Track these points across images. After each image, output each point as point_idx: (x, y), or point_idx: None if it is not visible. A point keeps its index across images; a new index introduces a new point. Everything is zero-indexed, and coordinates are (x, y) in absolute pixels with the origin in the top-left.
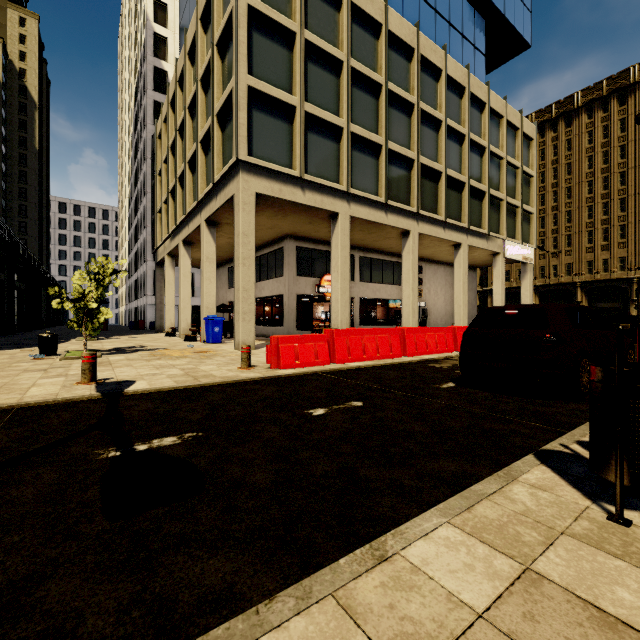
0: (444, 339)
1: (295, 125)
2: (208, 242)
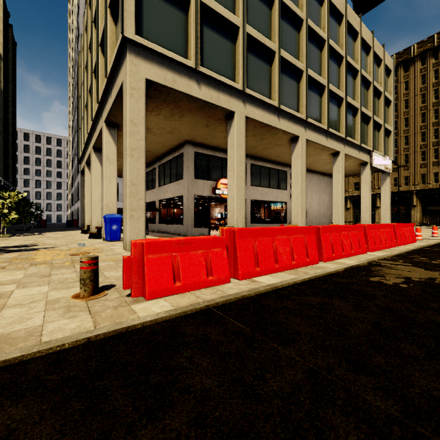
0: (357, 239)
1: (190, 14)
2: (108, 143)
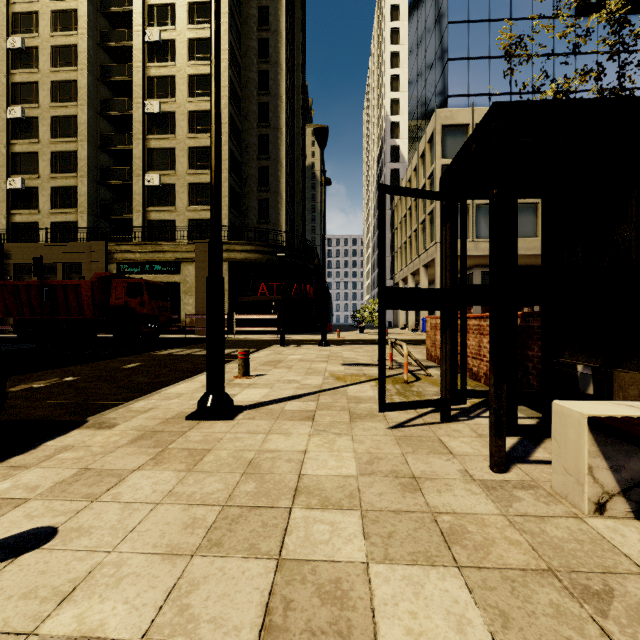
0: None
1: (469, 214)
2: (423, 277)
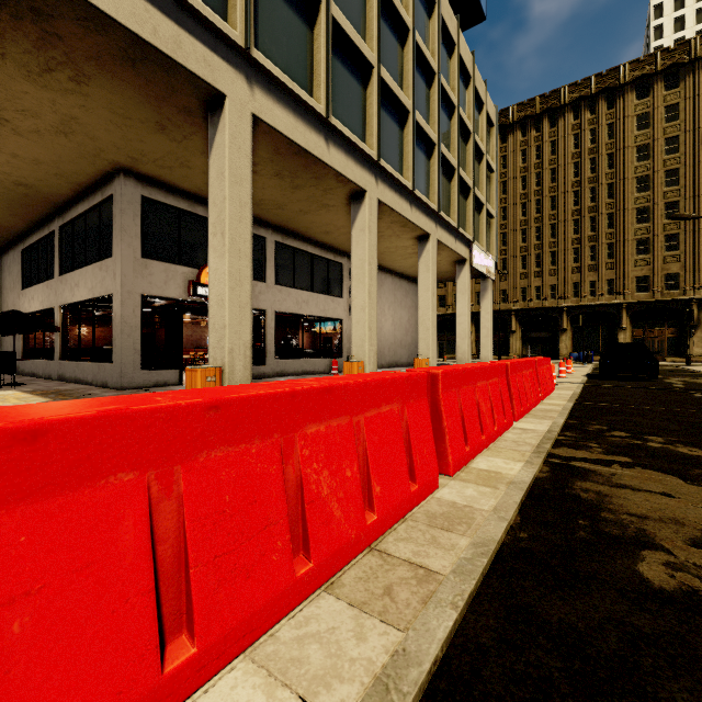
0: (499, 395)
1: None
2: None
